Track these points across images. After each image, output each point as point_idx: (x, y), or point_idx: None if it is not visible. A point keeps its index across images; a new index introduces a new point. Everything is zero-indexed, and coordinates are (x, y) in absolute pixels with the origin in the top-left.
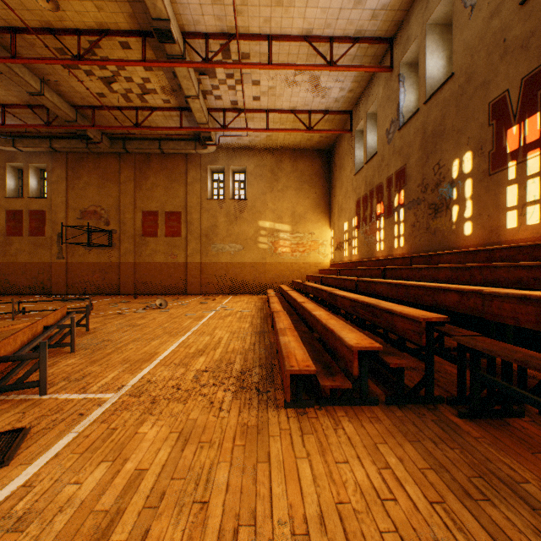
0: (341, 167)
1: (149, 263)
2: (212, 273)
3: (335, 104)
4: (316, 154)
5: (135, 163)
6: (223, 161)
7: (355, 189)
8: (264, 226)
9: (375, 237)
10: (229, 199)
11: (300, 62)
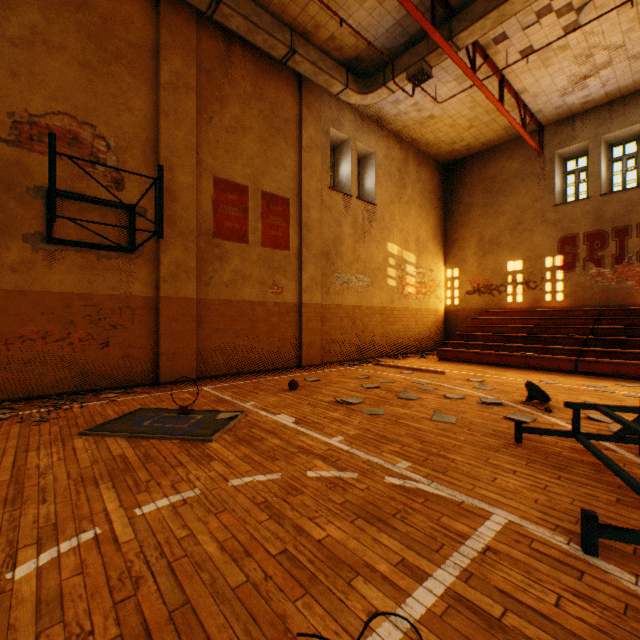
0: (494, 192)
1: (228, 302)
2: (335, 324)
3: (550, 110)
4: (434, 165)
5: (196, 51)
6: (349, 128)
7: (556, 223)
8: (392, 251)
9: (638, 282)
10: (356, 198)
11: (637, 35)
